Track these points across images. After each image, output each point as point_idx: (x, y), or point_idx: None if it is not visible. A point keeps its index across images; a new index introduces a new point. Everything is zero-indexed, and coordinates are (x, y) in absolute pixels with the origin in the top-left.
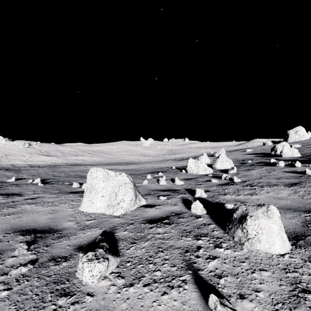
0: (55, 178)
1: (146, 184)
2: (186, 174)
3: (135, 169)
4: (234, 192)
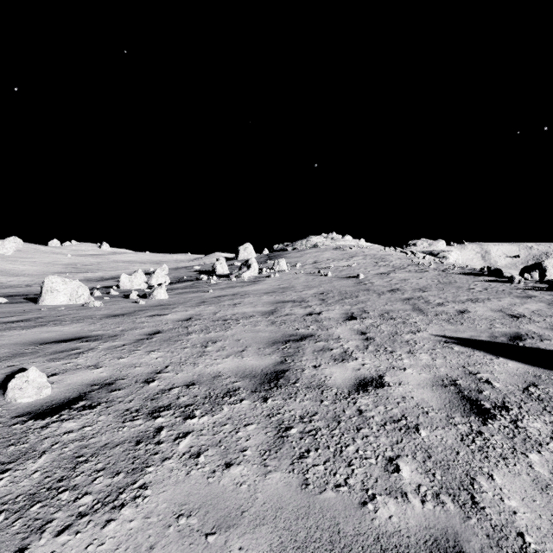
0: None
1: None
2: (119, 290)
3: (32, 291)
4: None
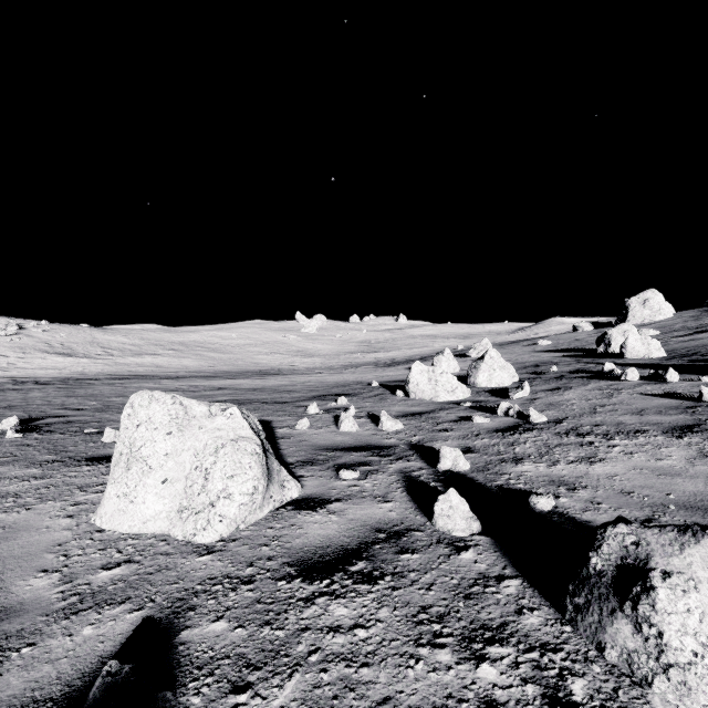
0: (64, 415)
1: (305, 431)
2: (406, 402)
3: (281, 389)
4: (542, 454)
